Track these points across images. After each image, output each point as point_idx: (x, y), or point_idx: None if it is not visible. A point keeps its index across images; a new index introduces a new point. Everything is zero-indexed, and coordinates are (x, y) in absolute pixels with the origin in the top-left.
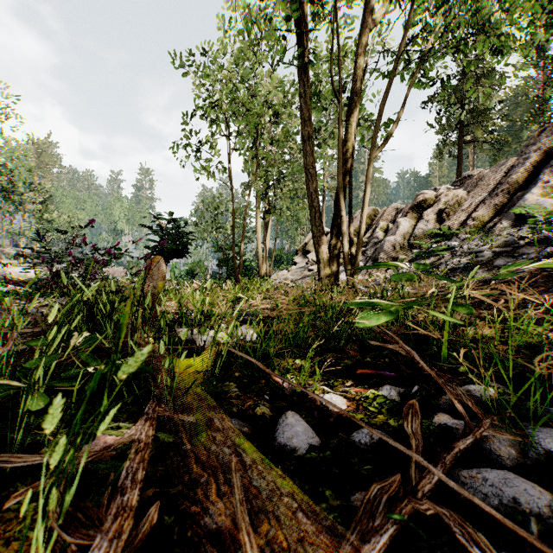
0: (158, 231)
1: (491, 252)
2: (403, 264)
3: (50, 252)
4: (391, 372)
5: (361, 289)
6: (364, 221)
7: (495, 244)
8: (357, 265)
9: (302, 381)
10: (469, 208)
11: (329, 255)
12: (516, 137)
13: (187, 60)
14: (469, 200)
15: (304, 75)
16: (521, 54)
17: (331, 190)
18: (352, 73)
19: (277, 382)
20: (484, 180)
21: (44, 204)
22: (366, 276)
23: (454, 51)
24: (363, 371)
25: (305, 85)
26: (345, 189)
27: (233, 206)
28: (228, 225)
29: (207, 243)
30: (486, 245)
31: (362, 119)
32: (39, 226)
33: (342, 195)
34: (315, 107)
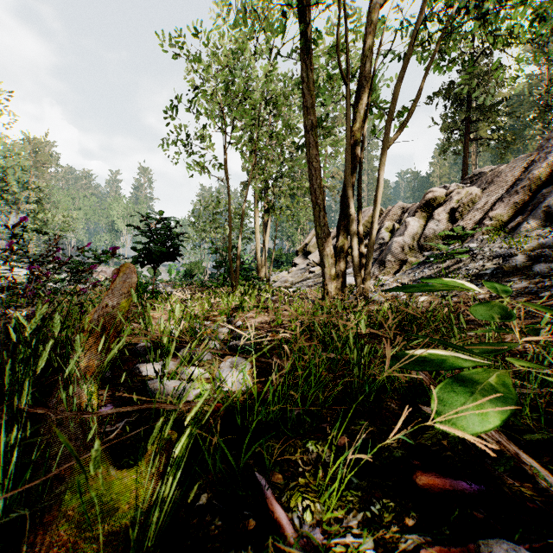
0: (146, 231)
1: (524, 257)
2: (468, 284)
3: (27, 255)
4: (479, 484)
5: (370, 295)
6: (376, 221)
7: (528, 246)
8: (368, 271)
9: (326, 518)
10: (485, 207)
11: (335, 258)
12: (519, 136)
13: (177, 41)
14: (484, 197)
15: (307, 57)
16: (524, 51)
17: (331, 189)
18: (358, 60)
19: (278, 525)
20: (500, 176)
21: (38, 203)
22: (373, 279)
23: (482, 24)
24: (429, 483)
25: (308, 69)
26: (353, 185)
27: (229, 205)
28: (226, 225)
29: (206, 243)
30: (518, 248)
31: (370, 109)
32: (33, 226)
33: (351, 191)
34: (316, 103)
